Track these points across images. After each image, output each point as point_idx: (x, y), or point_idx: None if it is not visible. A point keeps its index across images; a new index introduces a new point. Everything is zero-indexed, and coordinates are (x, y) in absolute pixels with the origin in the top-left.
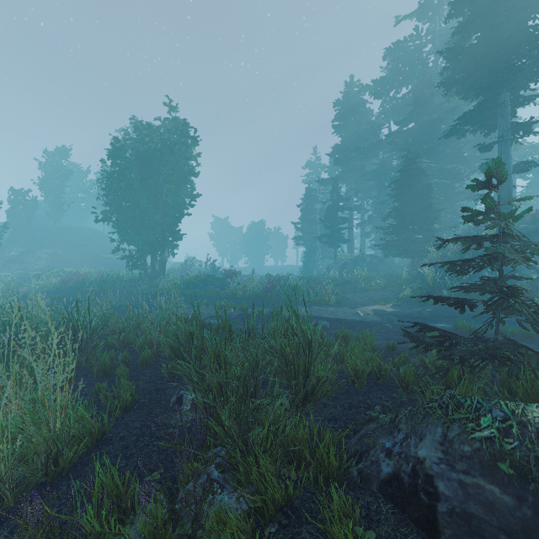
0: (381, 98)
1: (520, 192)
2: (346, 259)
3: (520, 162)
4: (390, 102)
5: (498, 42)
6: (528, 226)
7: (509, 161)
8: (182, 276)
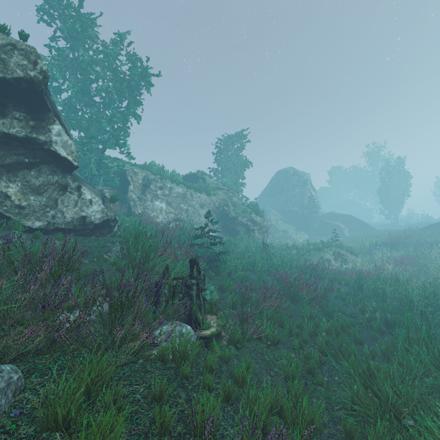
0: None
1: None
2: None
3: None
4: None
5: None
6: None
7: None
8: (406, 222)
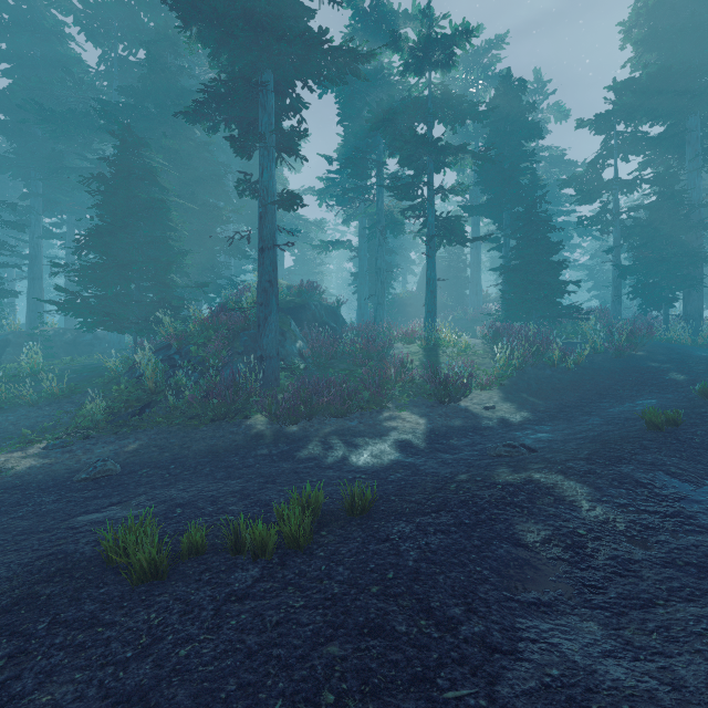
0: (99, 43)
1: (289, 268)
2: (11, 333)
3: (287, 193)
4: (118, 61)
5: None
6: (295, 299)
7: (274, 185)
8: None
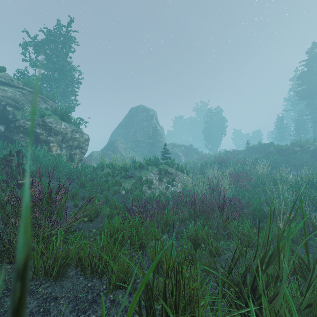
0: None
1: None
2: None
3: None
4: None
5: (303, 93)
6: None
7: (315, 118)
8: None
